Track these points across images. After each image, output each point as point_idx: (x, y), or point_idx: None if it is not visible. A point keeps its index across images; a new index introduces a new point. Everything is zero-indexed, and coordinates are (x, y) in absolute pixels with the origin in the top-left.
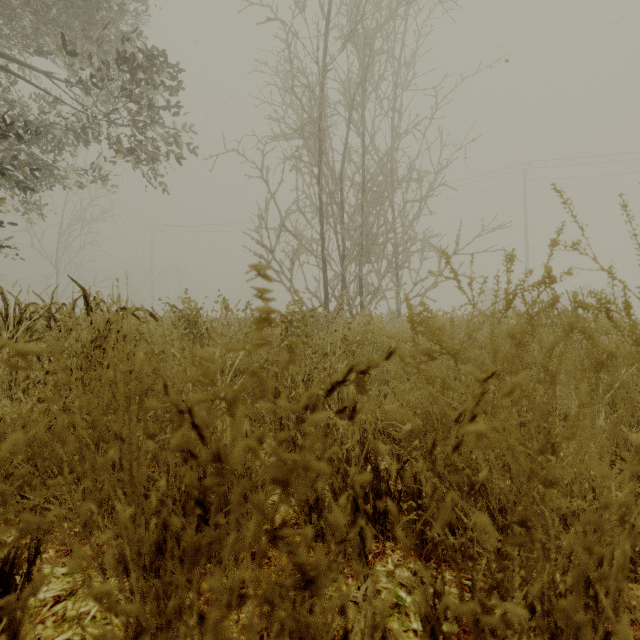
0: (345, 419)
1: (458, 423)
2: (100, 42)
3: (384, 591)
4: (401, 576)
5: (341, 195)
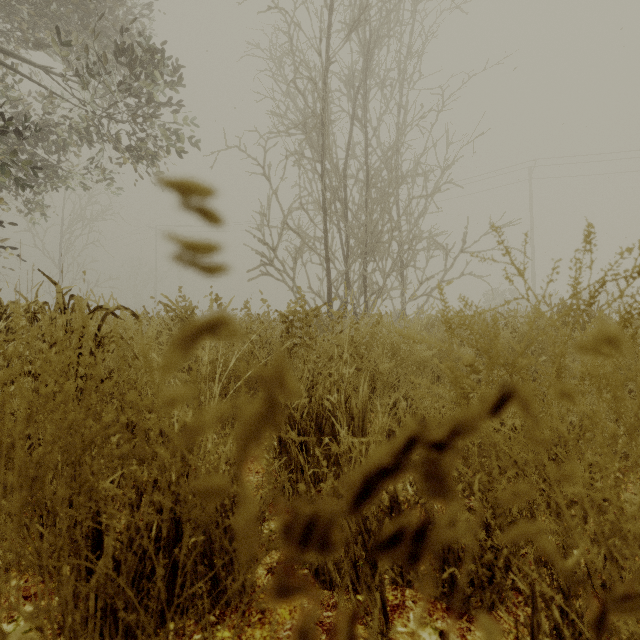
0: (352, 431)
1: None
2: (97, 34)
3: None
4: None
5: (345, 192)
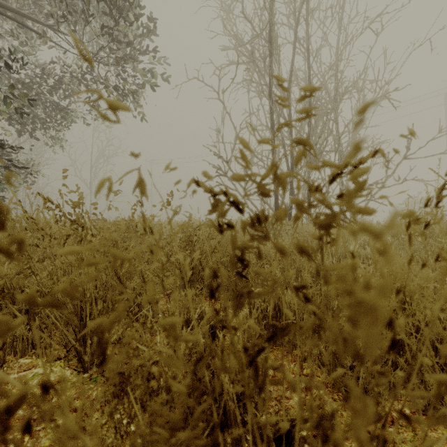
0: None
1: None
2: None
3: None
4: None
5: (290, 111)
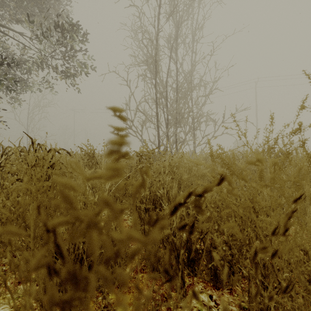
0: None
1: (274, 234)
2: (46, 17)
3: (194, 309)
4: (203, 299)
5: (166, 94)
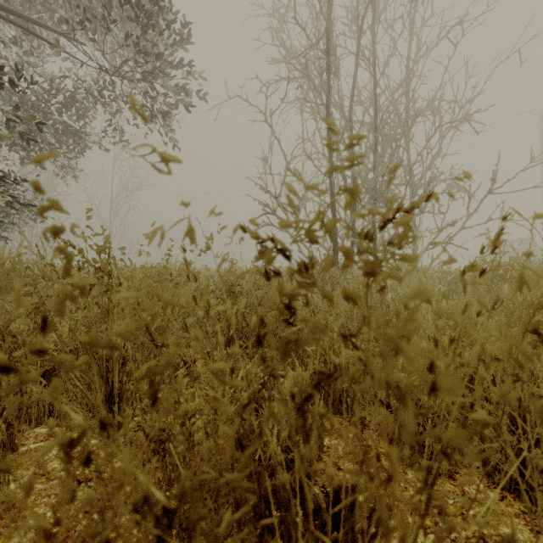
0: None
1: None
2: None
3: None
4: None
5: None
